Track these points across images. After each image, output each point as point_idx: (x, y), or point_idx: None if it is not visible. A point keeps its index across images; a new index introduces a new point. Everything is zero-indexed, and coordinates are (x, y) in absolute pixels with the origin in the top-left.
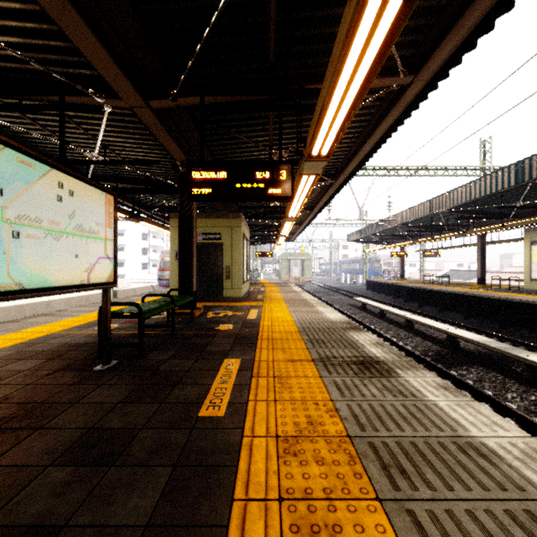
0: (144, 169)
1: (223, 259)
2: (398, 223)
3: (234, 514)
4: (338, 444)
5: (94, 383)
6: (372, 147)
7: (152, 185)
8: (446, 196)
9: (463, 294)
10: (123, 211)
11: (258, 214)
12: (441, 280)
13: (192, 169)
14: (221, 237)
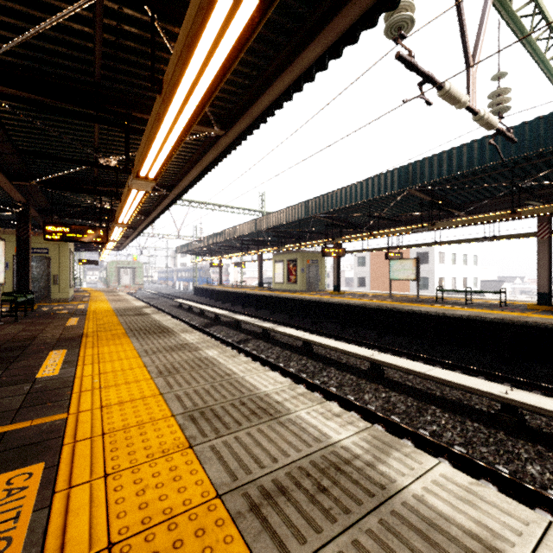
0: None
1: (51, 269)
2: (209, 243)
3: (85, 329)
4: (116, 323)
5: (2, 327)
6: (165, 207)
7: None
8: (231, 230)
9: (241, 293)
10: None
11: None
12: (241, 285)
13: (47, 225)
14: (48, 251)
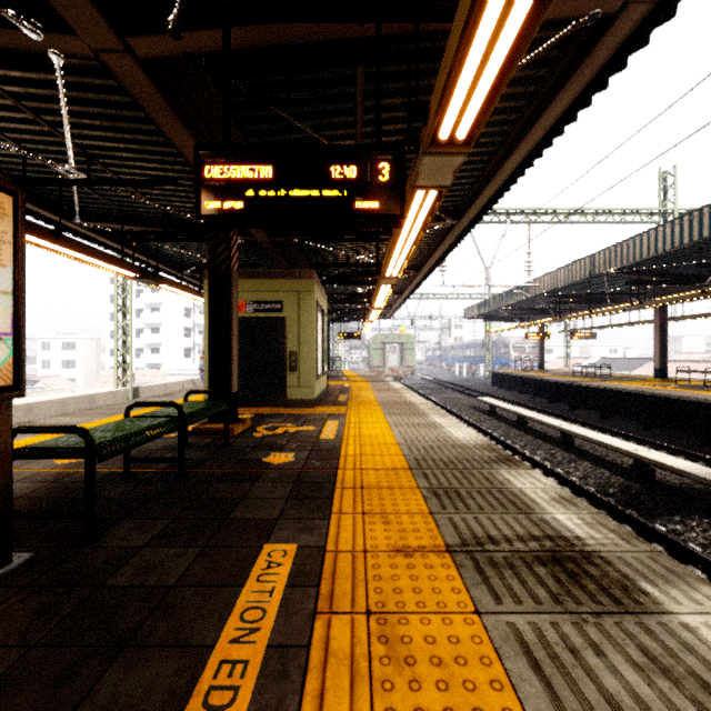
0: (163, 202)
1: (286, 341)
2: (540, 291)
3: None
4: None
5: None
6: (525, 157)
7: (177, 227)
8: (617, 250)
9: (641, 394)
10: (130, 266)
11: (340, 276)
12: (600, 372)
13: (205, 160)
14: (282, 307)
